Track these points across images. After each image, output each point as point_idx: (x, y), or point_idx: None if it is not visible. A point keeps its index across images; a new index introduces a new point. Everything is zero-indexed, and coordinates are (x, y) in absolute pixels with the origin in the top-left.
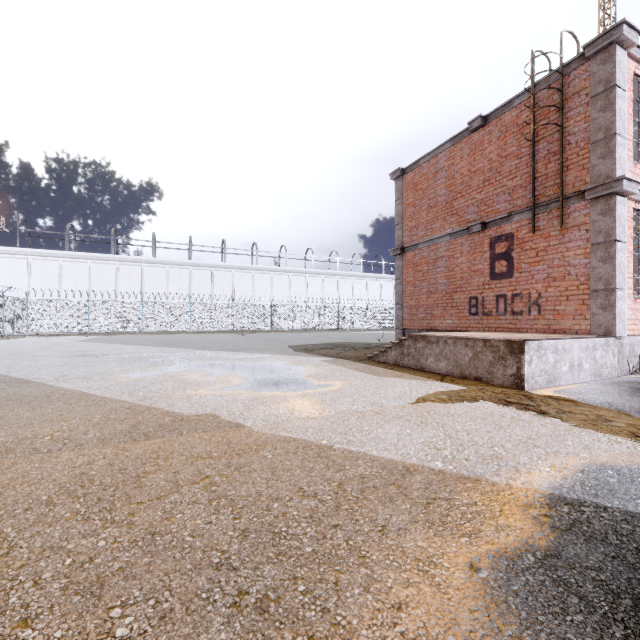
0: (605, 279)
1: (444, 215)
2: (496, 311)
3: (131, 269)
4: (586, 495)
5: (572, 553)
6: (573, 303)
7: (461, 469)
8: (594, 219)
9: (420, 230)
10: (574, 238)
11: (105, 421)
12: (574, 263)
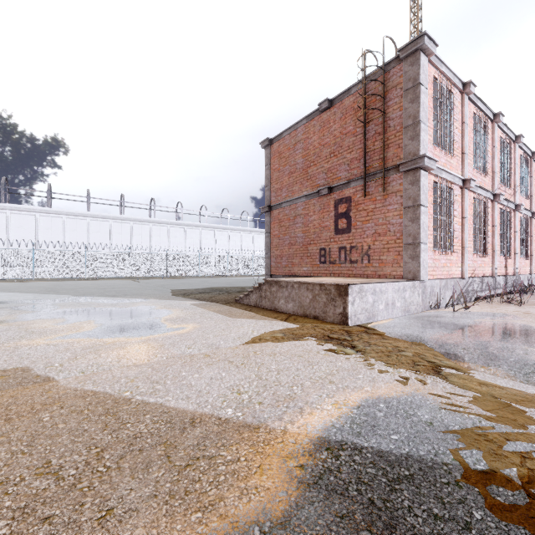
0: (413, 235)
1: (301, 180)
2: (339, 260)
3: (24, 218)
4: (350, 435)
5: (304, 517)
6: (392, 254)
7: (248, 415)
8: (406, 187)
9: (283, 192)
10: (393, 202)
11: None
12: (393, 222)
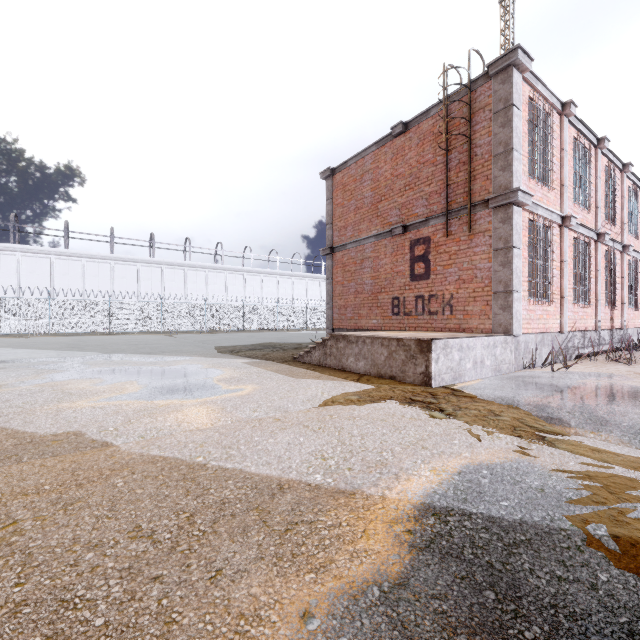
0: (504, 282)
1: (370, 217)
2: (415, 311)
3: (37, 261)
4: (456, 501)
5: (422, 578)
6: (479, 304)
7: (340, 481)
8: (496, 226)
9: (348, 230)
10: (480, 243)
11: None
12: (480, 267)
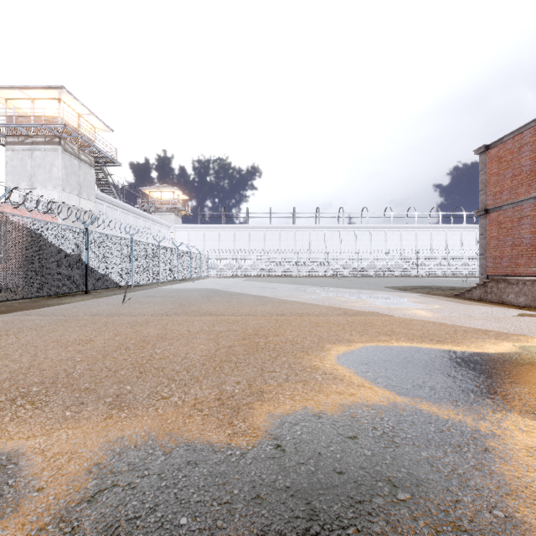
0: None
1: (529, 182)
2: None
3: (257, 233)
4: None
5: None
6: None
7: (517, 333)
8: None
9: (504, 194)
10: None
11: (329, 310)
12: None
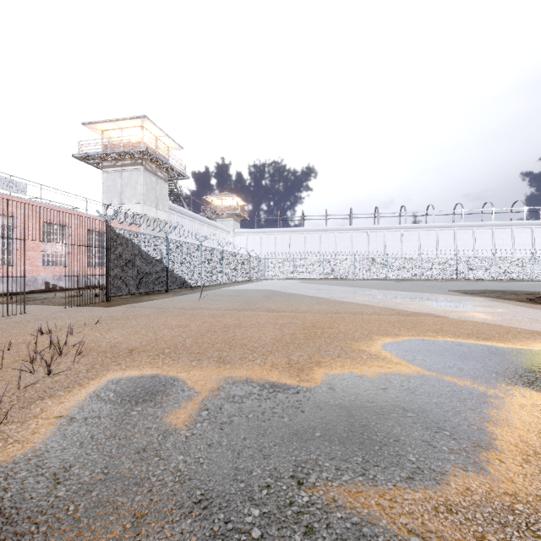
0: None
1: None
2: None
3: (313, 236)
4: None
5: None
6: None
7: None
8: None
9: None
10: None
11: (382, 310)
12: None
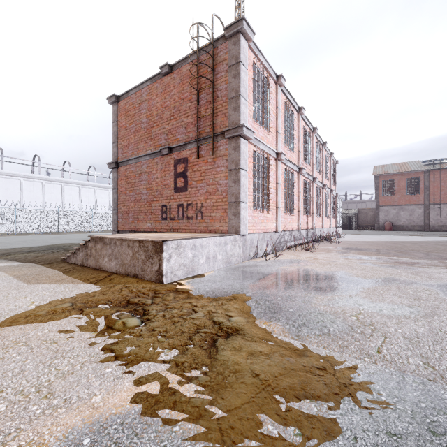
0: (235, 195)
1: (146, 139)
2: (178, 216)
3: None
4: None
5: None
6: (220, 211)
7: None
8: (230, 152)
9: (130, 149)
10: (220, 165)
11: None
12: (220, 182)
